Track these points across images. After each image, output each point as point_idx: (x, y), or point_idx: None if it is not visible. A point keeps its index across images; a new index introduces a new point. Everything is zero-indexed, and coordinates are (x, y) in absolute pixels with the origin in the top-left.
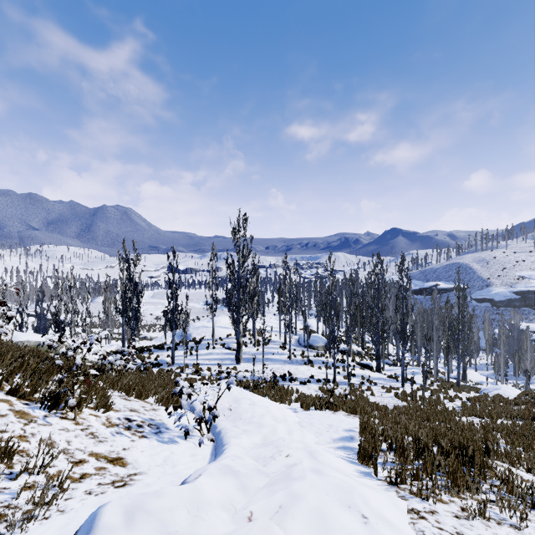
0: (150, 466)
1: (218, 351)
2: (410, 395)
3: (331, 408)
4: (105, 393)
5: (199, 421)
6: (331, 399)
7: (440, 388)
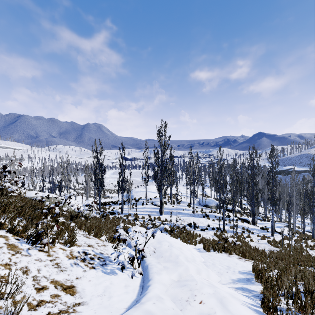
0: (92, 296)
1: (149, 206)
2: (279, 243)
3: (226, 251)
4: (73, 233)
5: (131, 259)
6: (225, 245)
7: (300, 238)
